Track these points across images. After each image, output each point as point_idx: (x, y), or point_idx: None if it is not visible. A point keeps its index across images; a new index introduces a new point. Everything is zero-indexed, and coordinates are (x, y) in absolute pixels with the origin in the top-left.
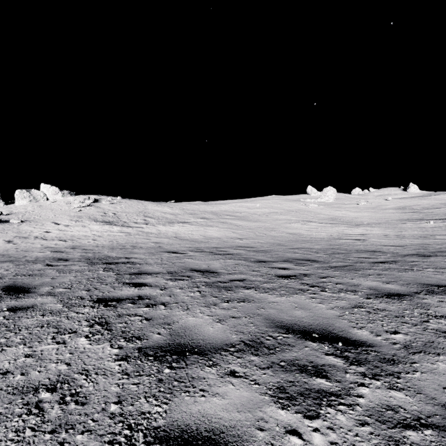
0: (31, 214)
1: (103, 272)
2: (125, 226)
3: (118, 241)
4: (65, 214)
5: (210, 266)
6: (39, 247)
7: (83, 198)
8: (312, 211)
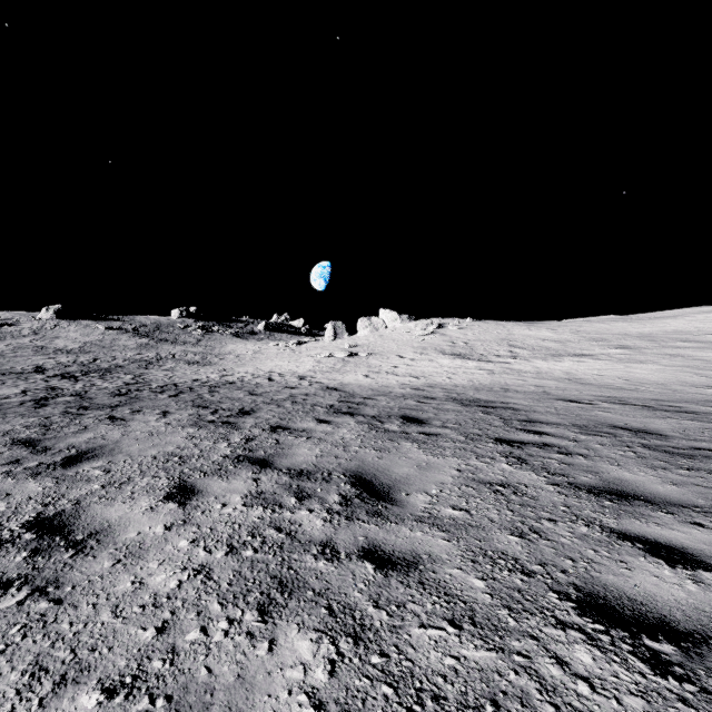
0: (375, 346)
1: (483, 414)
2: (482, 360)
3: (479, 381)
4: (407, 345)
5: (646, 425)
6: (395, 384)
7: (425, 323)
8: None
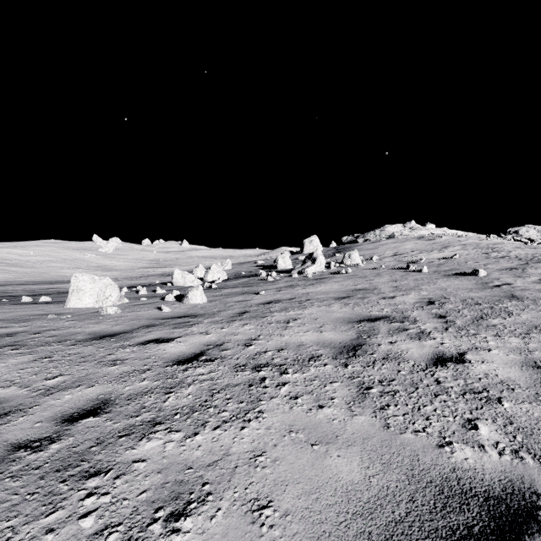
0: None
1: None
2: None
3: None
4: None
5: (11, 283)
6: None
7: None
8: (87, 260)
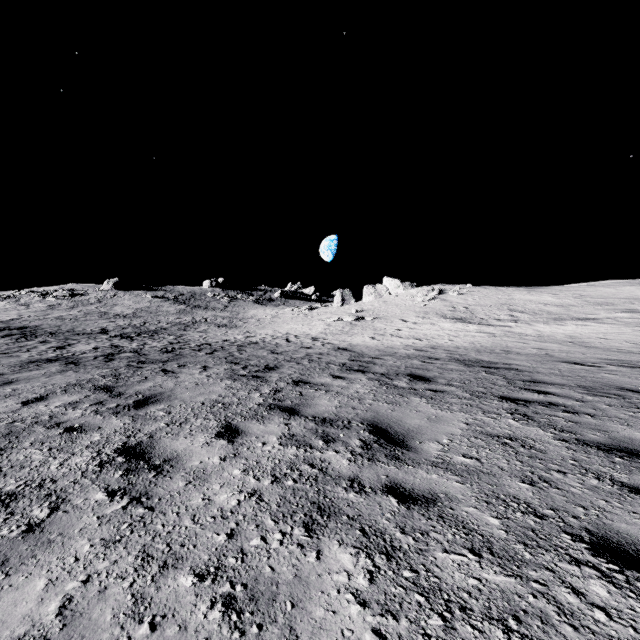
0: (379, 311)
1: (486, 374)
2: (483, 324)
3: (480, 343)
4: (410, 310)
5: None
6: (400, 345)
7: (427, 289)
8: None
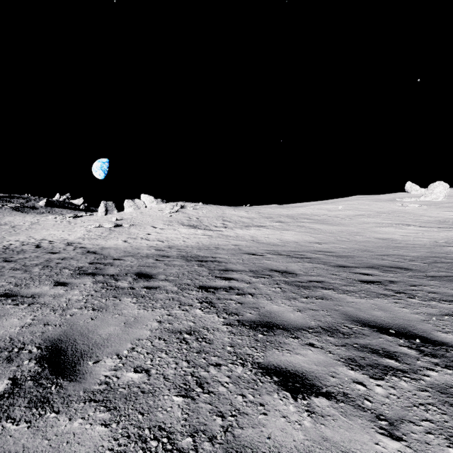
0: (136, 220)
1: (198, 267)
2: (207, 229)
3: (202, 243)
4: (159, 219)
5: (288, 268)
6: (146, 246)
7: (173, 205)
8: (411, 212)
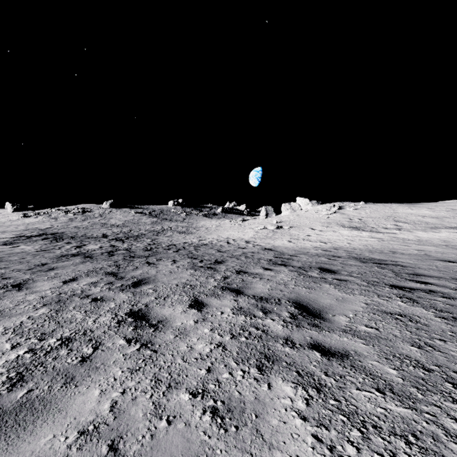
0: (294, 222)
1: (378, 268)
2: (373, 231)
3: (372, 246)
4: (316, 221)
5: None
6: (310, 247)
7: (329, 206)
8: None
